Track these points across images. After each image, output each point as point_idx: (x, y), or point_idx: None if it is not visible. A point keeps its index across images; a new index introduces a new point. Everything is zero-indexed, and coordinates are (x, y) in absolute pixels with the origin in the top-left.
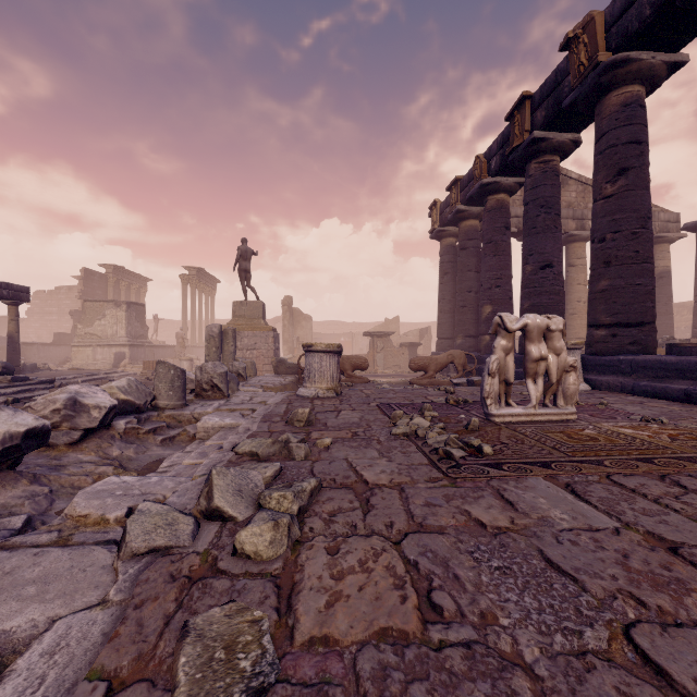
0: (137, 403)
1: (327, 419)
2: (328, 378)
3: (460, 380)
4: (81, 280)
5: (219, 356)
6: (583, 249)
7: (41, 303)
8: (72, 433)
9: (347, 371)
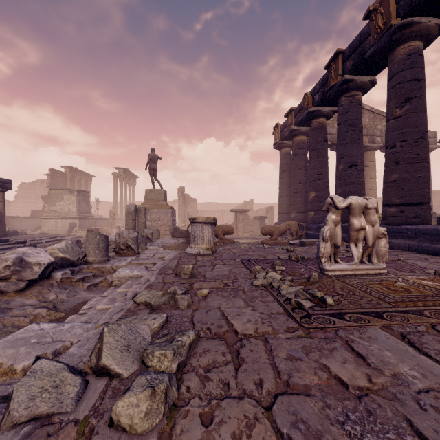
0: (72, 259)
1: (205, 272)
2: (206, 241)
3: (294, 241)
4: (48, 176)
5: (134, 225)
6: (373, 156)
7: (24, 191)
8: (19, 283)
9: (220, 235)
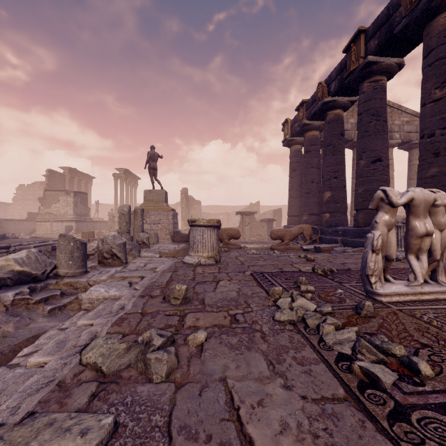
0: (34, 273)
1: (205, 293)
2: (209, 248)
3: (308, 247)
4: (46, 177)
5: (128, 229)
6: (391, 153)
7: (23, 193)
8: None
9: (225, 240)
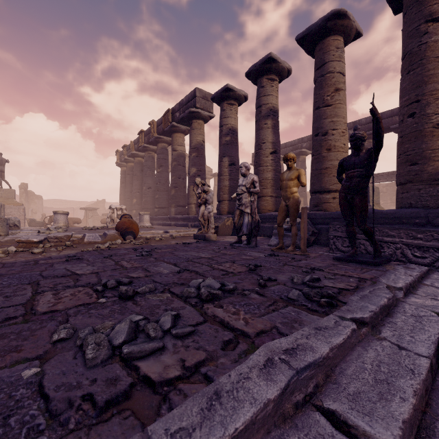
0: None
1: None
2: (64, 222)
3: None
4: None
5: None
6: None
7: None
8: None
9: (71, 224)
